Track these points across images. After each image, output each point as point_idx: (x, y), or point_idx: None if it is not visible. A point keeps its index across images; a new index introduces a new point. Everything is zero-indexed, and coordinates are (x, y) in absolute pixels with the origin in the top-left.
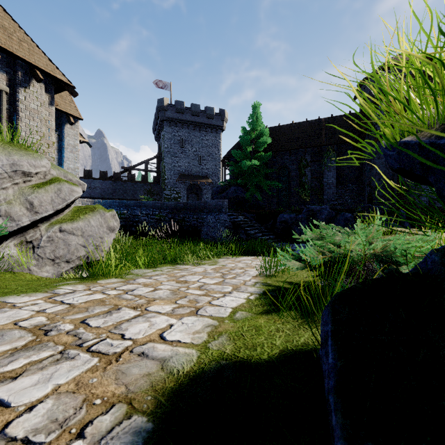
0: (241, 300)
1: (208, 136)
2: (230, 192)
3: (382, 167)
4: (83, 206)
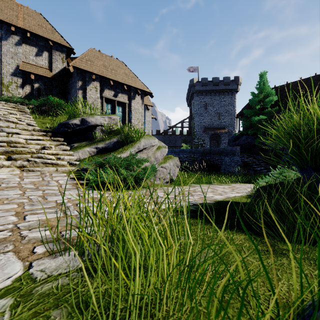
0: (238, 195)
1: (225, 98)
2: (242, 140)
3: None
4: (166, 156)
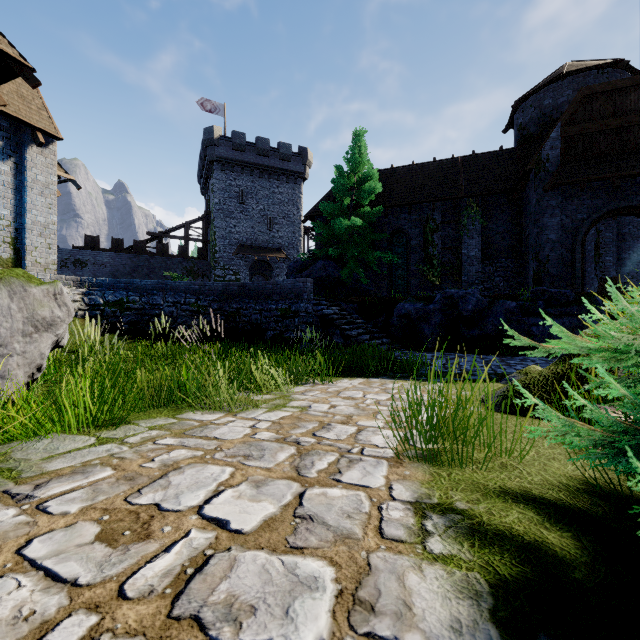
0: None
1: (282, 188)
2: (316, 269)
3: (557, 230)
4: None
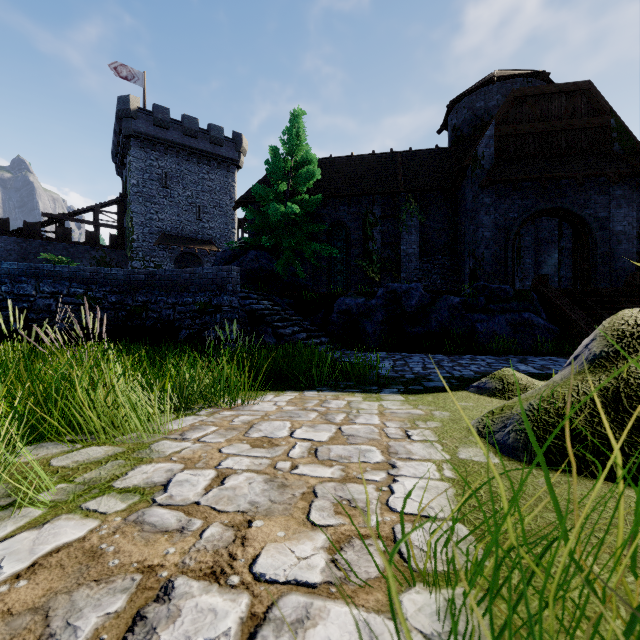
0: None
1: (213, 174)
2: (247, 260)
3: (492, 228)
4: None
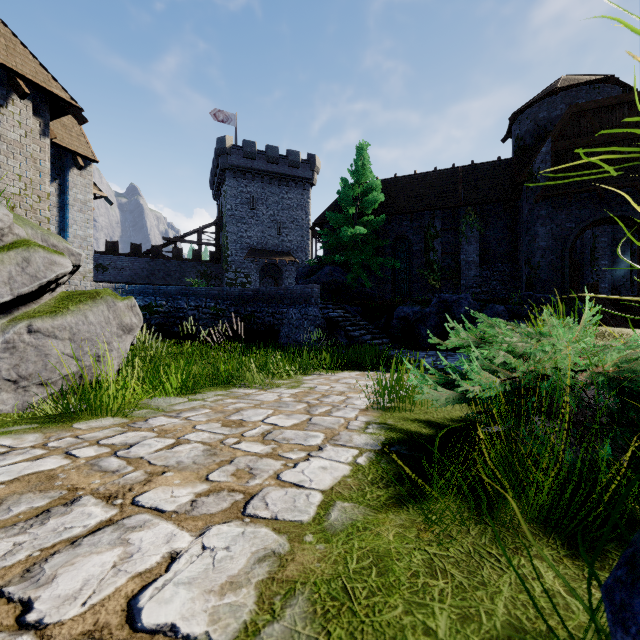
0: (342, 468)
1: (291, 193)
2: (323, 274)
3: (548, 238)
4: (78, 291)
